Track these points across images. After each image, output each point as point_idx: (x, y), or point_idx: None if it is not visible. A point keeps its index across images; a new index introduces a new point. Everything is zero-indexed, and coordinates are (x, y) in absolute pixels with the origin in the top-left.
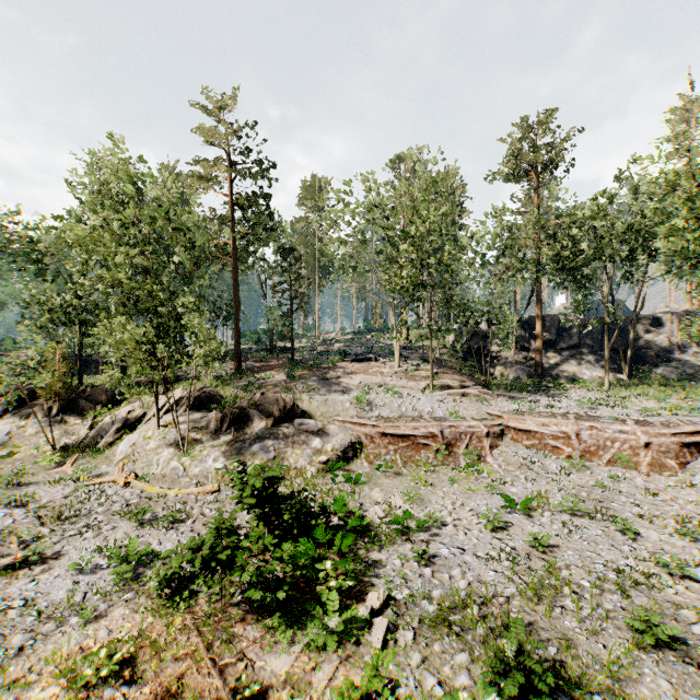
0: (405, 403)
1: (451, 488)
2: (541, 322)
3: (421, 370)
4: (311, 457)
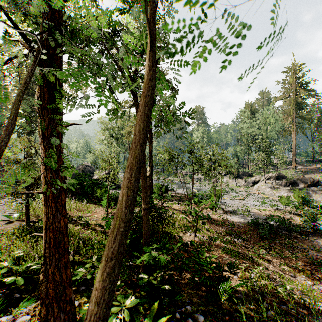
0: None
1: None
2: None
3: None
4: None
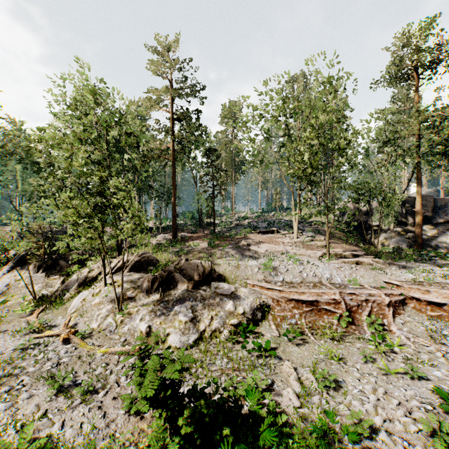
0: (305, 269)
1: (364, 365)
2: (421, 200)
3: (315, 240)
4: (224, 319)
